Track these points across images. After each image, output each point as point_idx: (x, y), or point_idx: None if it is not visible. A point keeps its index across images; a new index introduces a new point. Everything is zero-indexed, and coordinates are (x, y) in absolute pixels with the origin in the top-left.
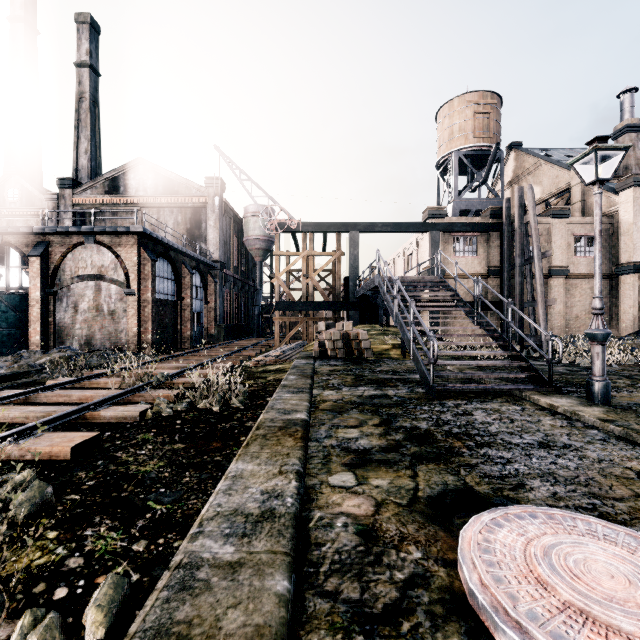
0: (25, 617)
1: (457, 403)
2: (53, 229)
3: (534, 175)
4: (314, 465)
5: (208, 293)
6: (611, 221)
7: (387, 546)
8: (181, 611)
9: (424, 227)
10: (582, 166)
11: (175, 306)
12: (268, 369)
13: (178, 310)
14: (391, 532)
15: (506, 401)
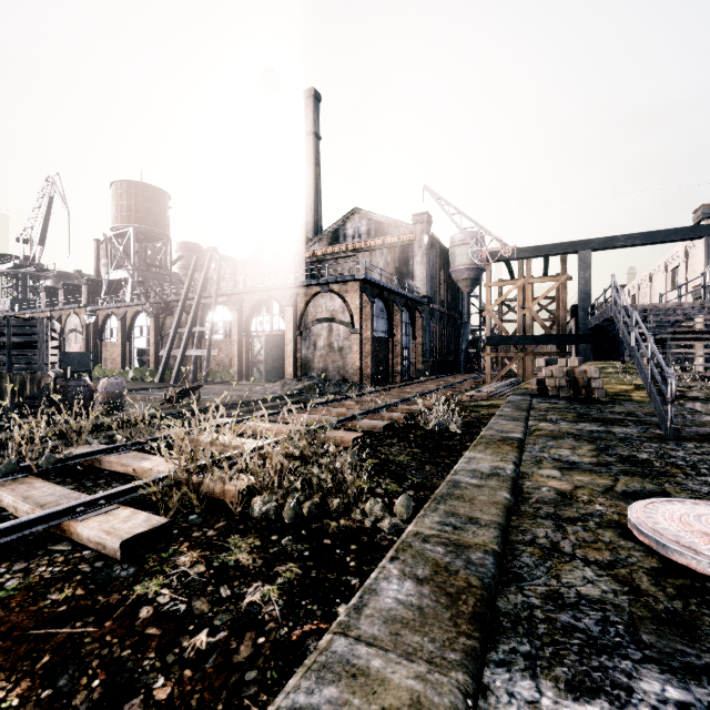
0: (371, 500)
1: (700, 445)
2: (301, 283)
3: None
4: (527, 464)
5: (415, 329)
6: None
7: (577, 502)
8: (456, 492)
9: (695, 232)
10: None
11: (387, 342)
12: (480, 404)
13: (390, 346)
14: (582, 498)
15: None
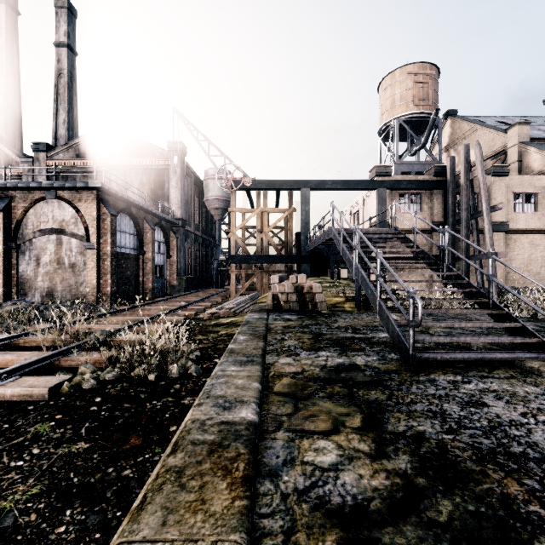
0: None
1: (451, 380)
2: (14, 184)
3: (470, 139)
4: None
5: (170, 248)
6: None
7: None
8: None
9: (372, 184)
10: (518, 128)
11: (137, 259)
12: (221, 322)
13: (140, 263)
14: None
15: (511, 376)
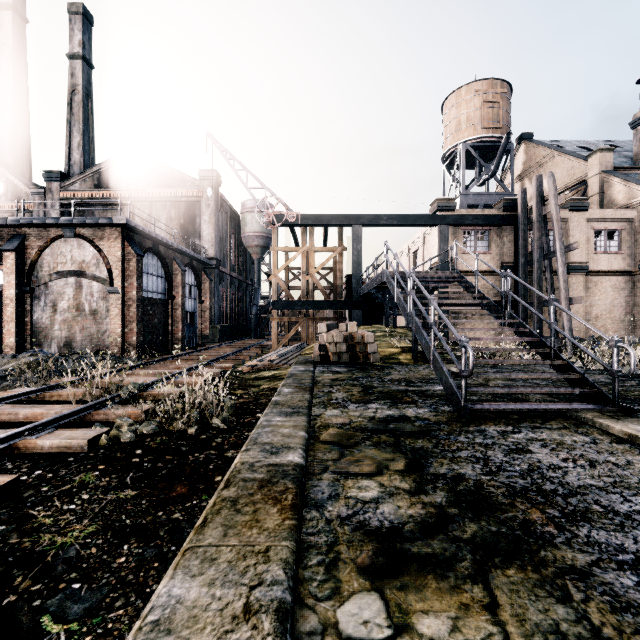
0: None
1: (501, 430)
2: (28, 221)
3: (546, 167)
4: (311, 571)
5: (202, 292)
6: (634, 214)
7: None
8: None
9: (433, 220)
10: (600, 156)
11: (165, 305)
12: (262, 376)
13: (169, 310)
14: None
15: (564, 427)
